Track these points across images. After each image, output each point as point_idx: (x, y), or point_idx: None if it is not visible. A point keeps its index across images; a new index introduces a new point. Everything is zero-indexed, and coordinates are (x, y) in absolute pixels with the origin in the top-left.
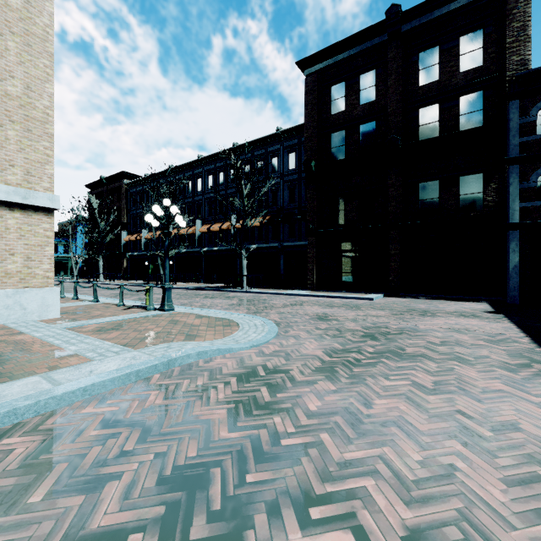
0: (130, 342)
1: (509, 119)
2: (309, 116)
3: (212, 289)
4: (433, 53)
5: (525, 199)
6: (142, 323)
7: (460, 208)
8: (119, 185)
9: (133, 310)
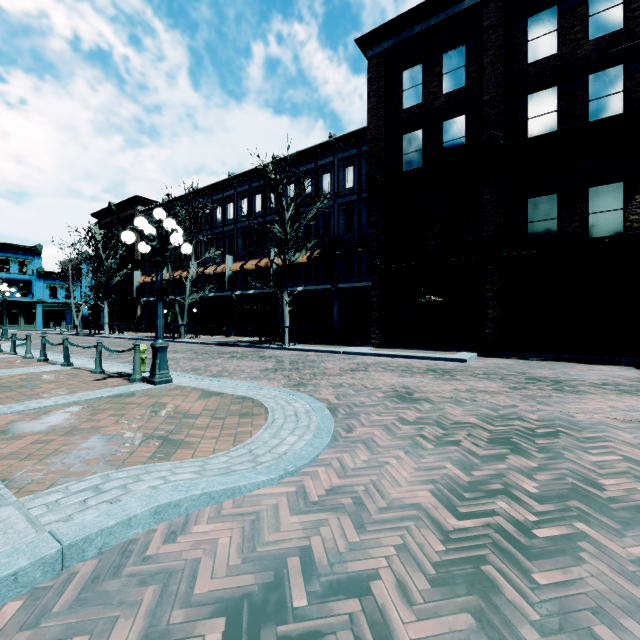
0: (32, 469)
1: None
2: (374, 111)
3: (244, 345)
4: (548, 16)
5: None
6: (100, 411)
7: (588, 232)
8: (132, 213)
9: (108, 382)
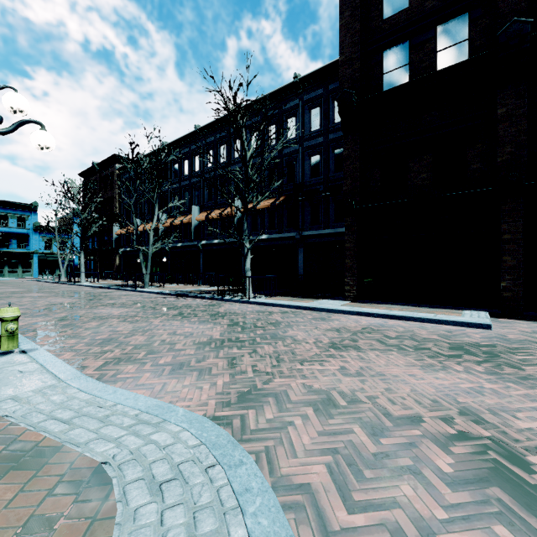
0: None
1: None
2: (347, 27)
3: (201, 296)
4: None
5: None
6: None
7: None
8: (111, 171)
9: None
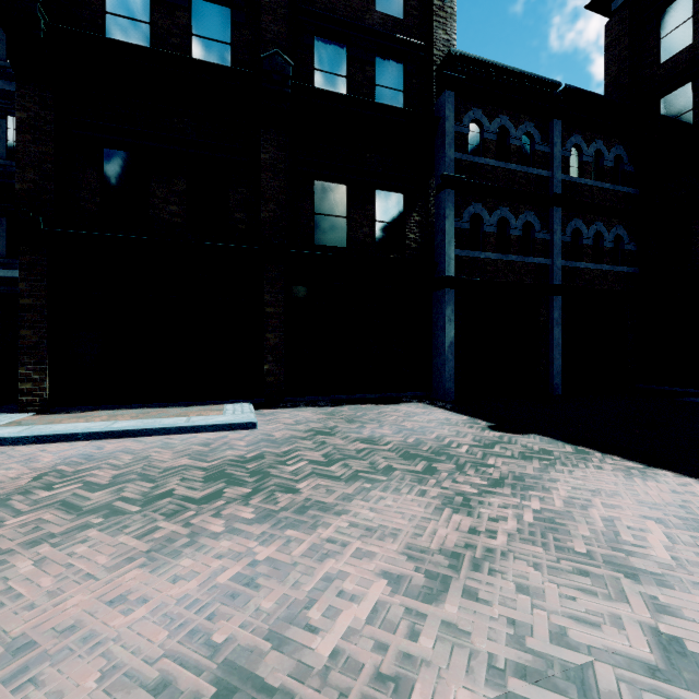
0: None
1: (443, 117)
2: None
3: None
4: None
5: (458, 244)
6: None
7: (375, 243)
8: None
9: None
